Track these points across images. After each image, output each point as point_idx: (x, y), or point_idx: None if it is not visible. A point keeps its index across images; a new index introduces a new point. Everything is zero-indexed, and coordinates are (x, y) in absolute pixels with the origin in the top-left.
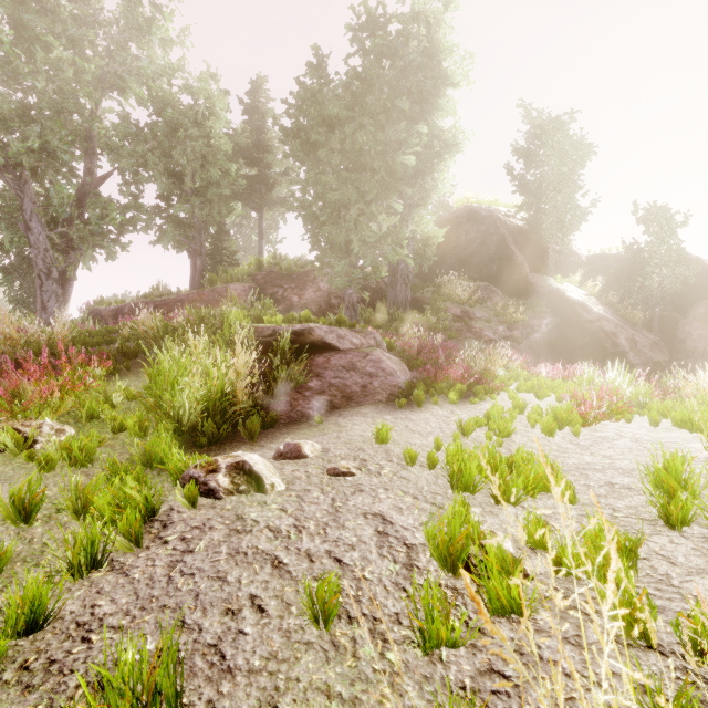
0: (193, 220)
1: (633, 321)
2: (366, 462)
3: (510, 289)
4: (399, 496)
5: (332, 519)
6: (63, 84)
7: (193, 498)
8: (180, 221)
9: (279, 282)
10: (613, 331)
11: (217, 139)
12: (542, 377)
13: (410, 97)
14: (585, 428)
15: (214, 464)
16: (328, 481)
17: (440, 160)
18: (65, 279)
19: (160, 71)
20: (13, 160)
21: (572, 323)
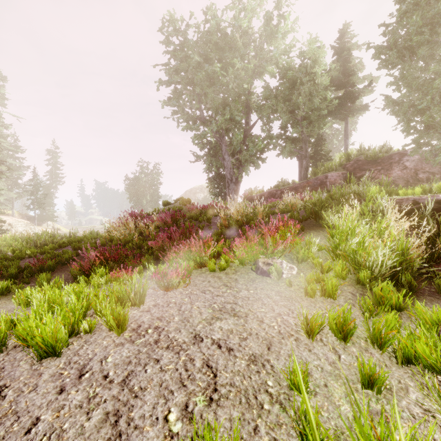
0: (300, 136)
1: None
2: None
3: None
4: None
5: None
6: (239, 81)
7: None
8: (293, 139)
9: (365, 167)
10: None
11: (319, 79)
12: None
13: None
14: None
15: None
16: None
17: None
18: (237, 182)
19: (283, 52)
20: (219, 127)
21: None
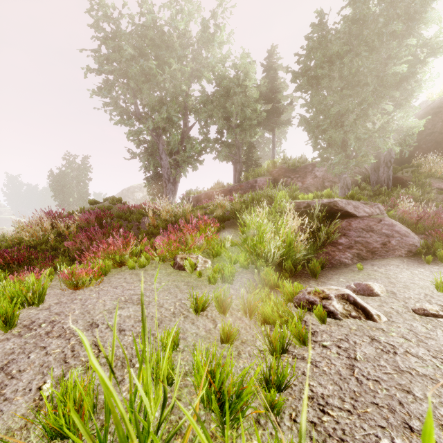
0: (235, 143)
1: None
2: None
3: None
4: None
5: None
6: (176, 82)
7: (322, 316)
8: (228, 144)
9: (287, 174)
10: None
11: (250, 92)
12: None
13: (399, 20)
14: None
15: (322, 293)
16: (421, 319)
17: (424, 64)
18: (175, 182)
19: (219, 61)
20: (156, 126)
21: None
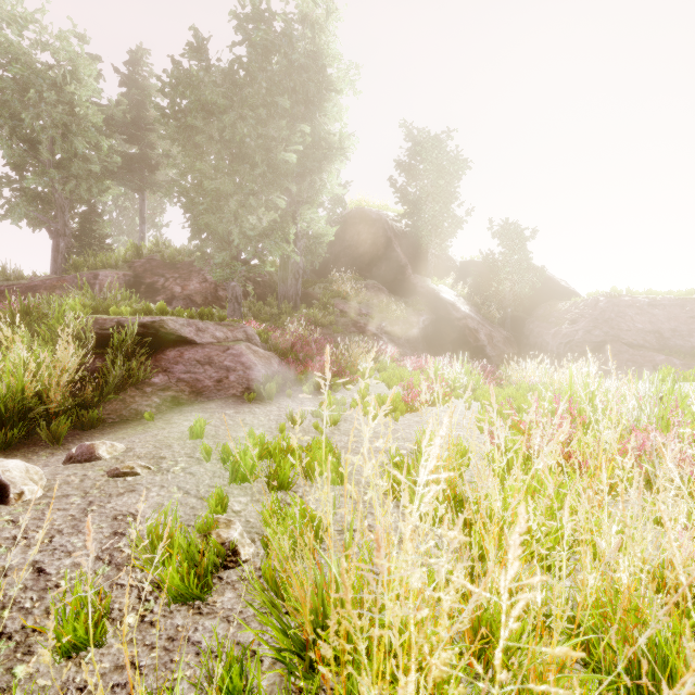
0: (53, 196)
1: (491, 319)
2: (163, 460)
3: (396, 288)
4: (171, 492)
5: (72, 525)
6: None
7: None
8: (37, 196)
9: (160, 271)
10: (476, 328)
11: (83, 108)
12: (405, 369)
13: (294, 96)
14: (410, 414)
15: None
16: (102, 484)
17: (328, 162)
18: None
19: (8, 18)
20: None
21: (445, 320)
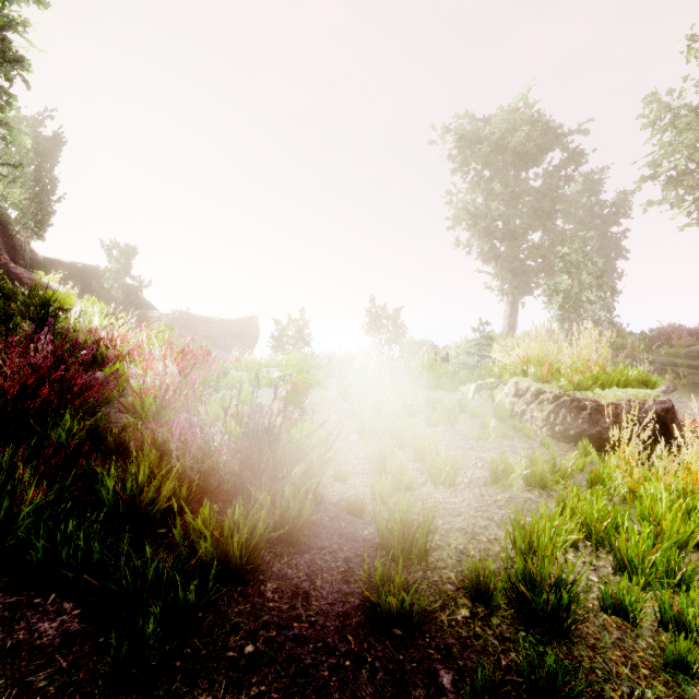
0: None
1: None
2: None
3: None
4: None
5: None
6: None
7: None
8: None
9: None
10: None
11: None
12: None
13: None
14: None
15: (287, 374)
16: None
17: None
18: None
19: None
20: None
21: None
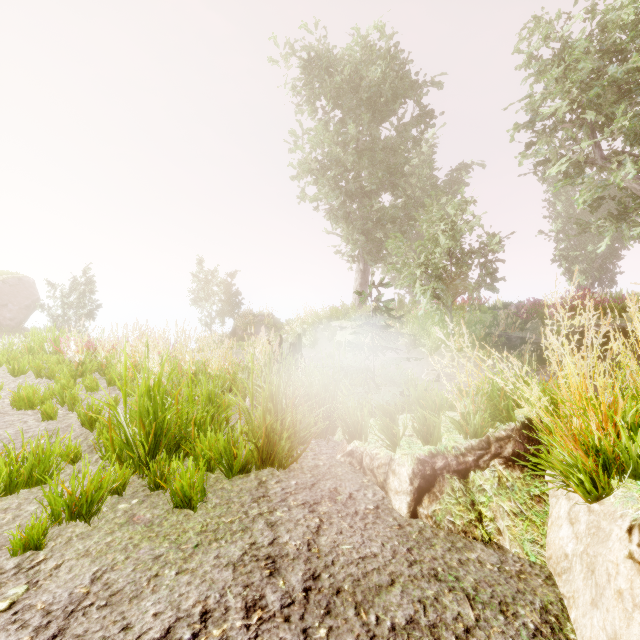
0: None
1: None
2: None
3: None
4: None
5: None
6: None
7: None
8: None
9: None
10: None
11: None
12: None
13: None
14: None
15: None
16: None
17: None
18: None
19: None
20: None
21: None
